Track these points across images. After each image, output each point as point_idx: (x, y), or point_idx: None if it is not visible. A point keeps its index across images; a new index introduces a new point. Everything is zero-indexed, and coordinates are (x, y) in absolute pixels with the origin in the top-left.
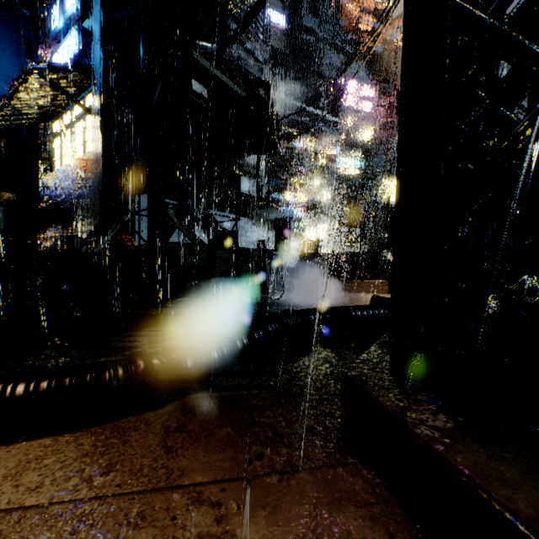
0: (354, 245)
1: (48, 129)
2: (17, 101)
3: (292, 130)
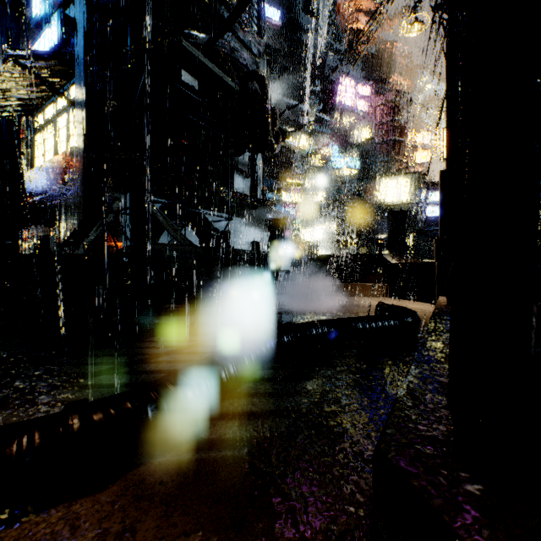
0: (350, 246)
1: (30, 123)
2: None
3: (287, 129)
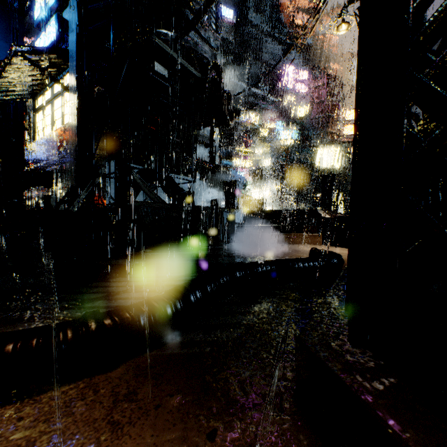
0: (291, 203)
1: (32, 104)
2: (4, 80)
3: (240, 107)
